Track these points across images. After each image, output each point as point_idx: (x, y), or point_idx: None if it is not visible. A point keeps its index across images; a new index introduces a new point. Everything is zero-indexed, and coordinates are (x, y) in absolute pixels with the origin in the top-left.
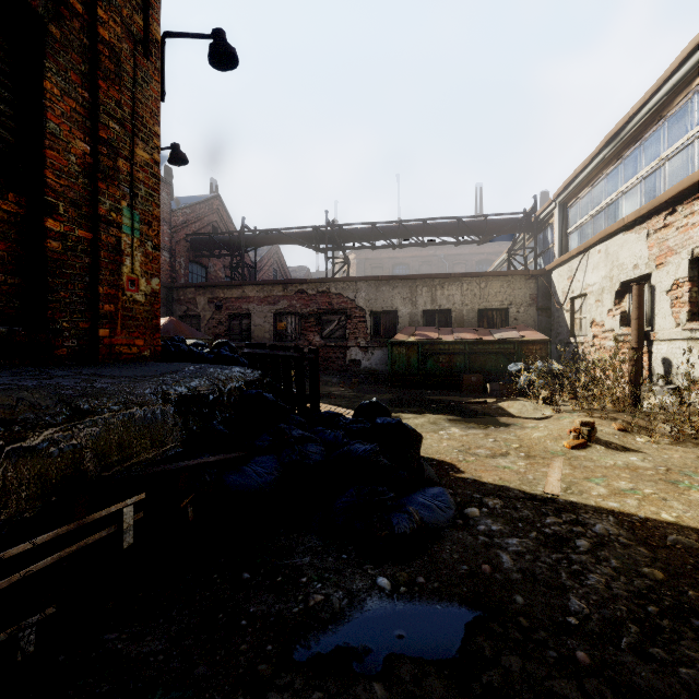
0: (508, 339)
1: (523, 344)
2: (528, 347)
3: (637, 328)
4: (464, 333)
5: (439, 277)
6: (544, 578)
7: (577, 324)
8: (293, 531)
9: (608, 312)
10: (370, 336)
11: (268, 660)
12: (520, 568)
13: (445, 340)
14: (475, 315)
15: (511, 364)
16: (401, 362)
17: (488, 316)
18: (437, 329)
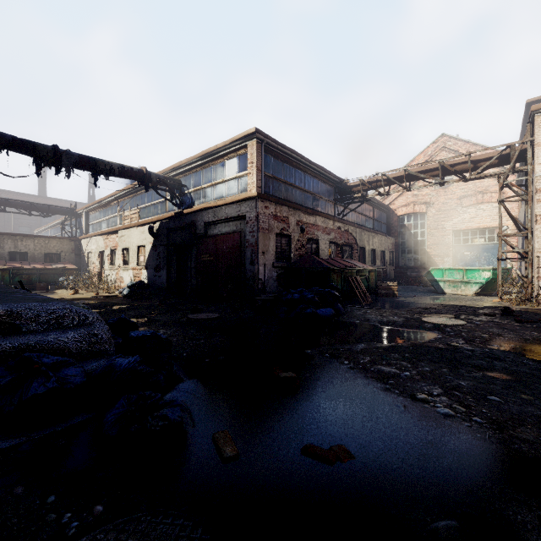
0: (60, 268)
1: (67, 270)
2: (69, 271)
3: (101, 266)
4: (37, 265)
5: (20, 236)
6: None
7: (90, 263)
8: None
9: (97, 260)
10: None
11: None
12: None
13: (26, 268)
14: (43, 255)
15: (61, 278)
16: None
17: (50, 256)
18: (20, 262)
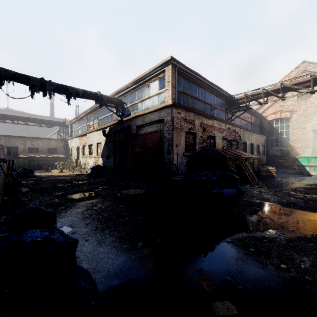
0: (55, 156)
1: (59, 158)
2: (60, 159)
3: (77, 155)
4: (43, 155)
5: (34, 138)
6: (47, 177)
7: (72, 153)
8: (20, 178)
9: (76, 152)
10: (6, 155)
11: (25, 179)
12: (45, 177)
13: (37, 157)
14: (47, 149)
15: (56, 162)
16: (22, 163)
17: (51, 150)
18: (34, 153)
